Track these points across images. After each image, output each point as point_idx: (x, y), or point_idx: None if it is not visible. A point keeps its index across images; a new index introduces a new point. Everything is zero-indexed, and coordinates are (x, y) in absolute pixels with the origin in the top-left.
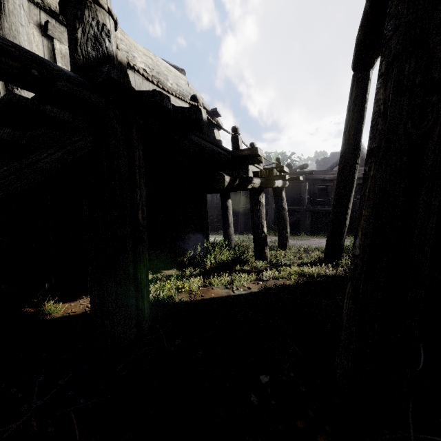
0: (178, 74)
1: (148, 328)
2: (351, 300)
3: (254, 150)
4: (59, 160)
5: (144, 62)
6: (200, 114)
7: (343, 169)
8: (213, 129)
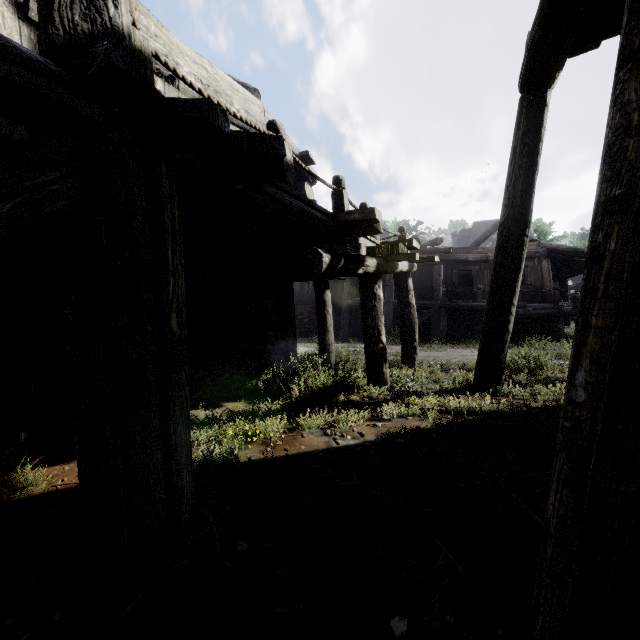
0: (249, 96)
1: (190, 518)
2: (569, 487)
3: (369, 212)
4: (6, 219)
5: (194, 73)
6: (282, 147)
7: (505, 245)
8: (303, 183)
